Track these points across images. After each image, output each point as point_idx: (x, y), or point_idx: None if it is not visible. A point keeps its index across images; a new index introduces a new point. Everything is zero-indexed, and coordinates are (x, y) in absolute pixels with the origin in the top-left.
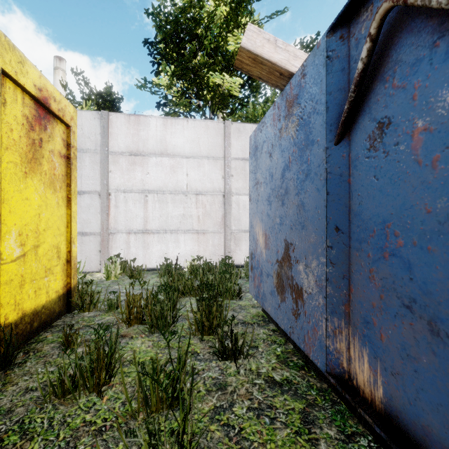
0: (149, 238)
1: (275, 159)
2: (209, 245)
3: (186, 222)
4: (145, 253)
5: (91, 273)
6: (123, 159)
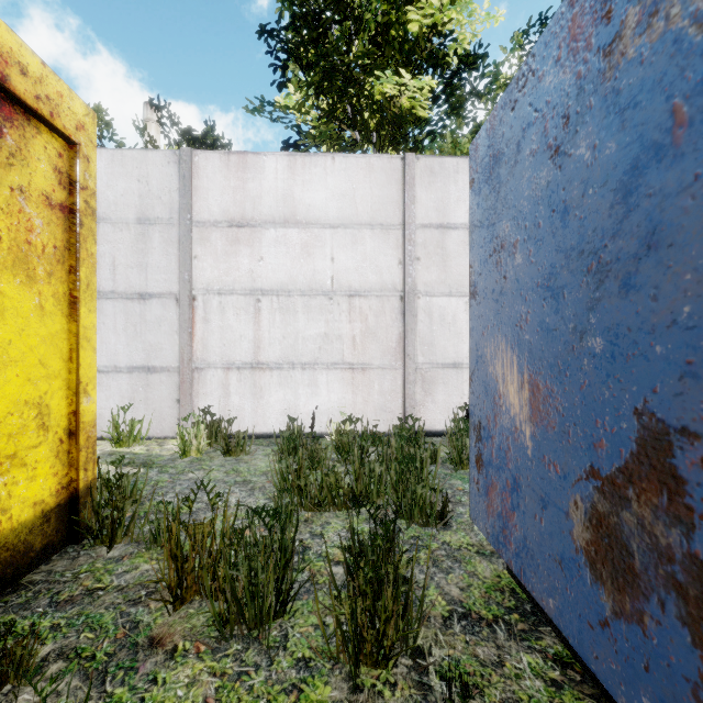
0: (262, 377)
1: (581, 154)
2: (373, 391)
3: (331, 348)
4: (256, 406)
5: (162, 441)
6: (218, 234)
